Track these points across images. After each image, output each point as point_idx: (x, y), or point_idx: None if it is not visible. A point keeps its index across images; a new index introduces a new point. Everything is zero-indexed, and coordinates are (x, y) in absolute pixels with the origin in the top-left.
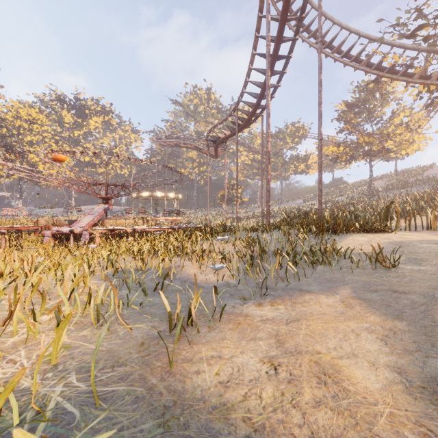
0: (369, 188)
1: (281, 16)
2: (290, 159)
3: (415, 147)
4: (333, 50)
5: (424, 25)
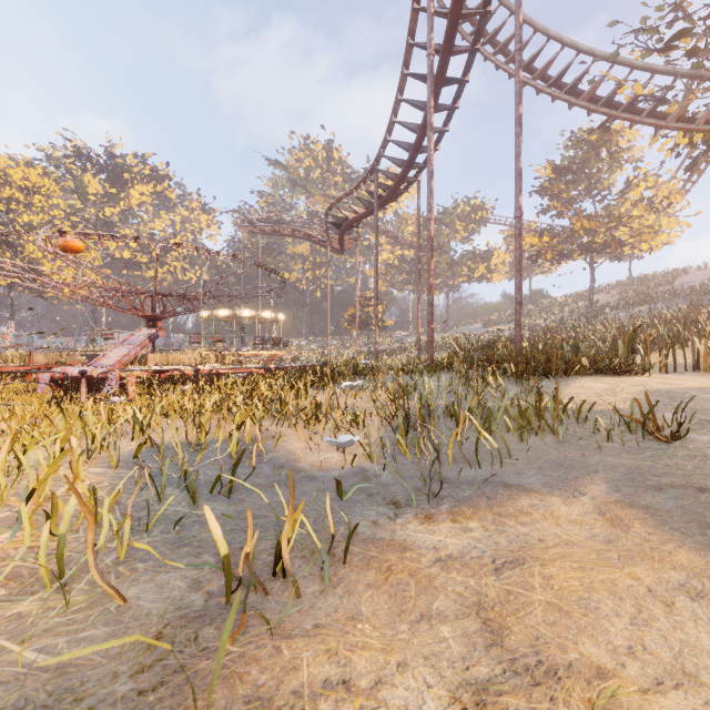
0: (589, 304)
1: (452, 9)
2: (462, 257)
3: (663, 238)
4: (535, 75)
5: (688, 30)
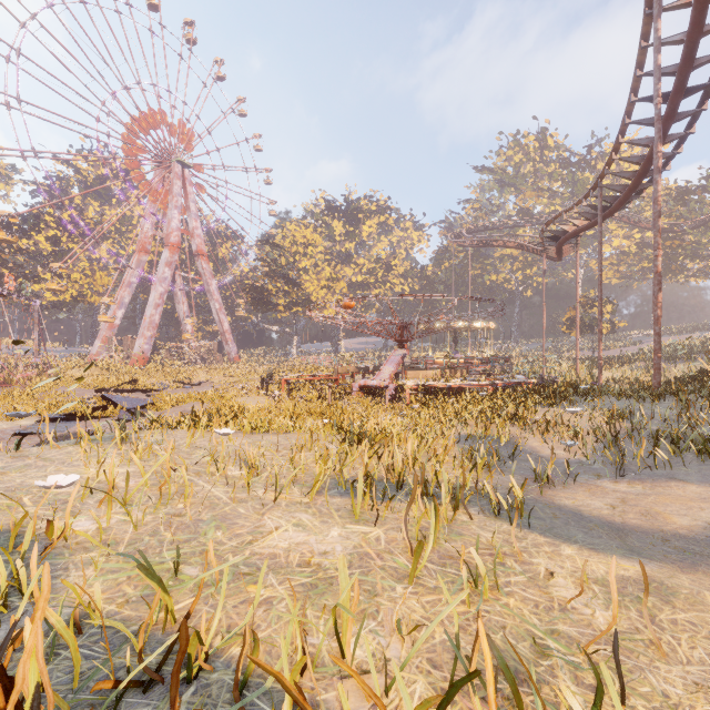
0: None
1: (688, 36)
2: None
3: None
4: None
5: None
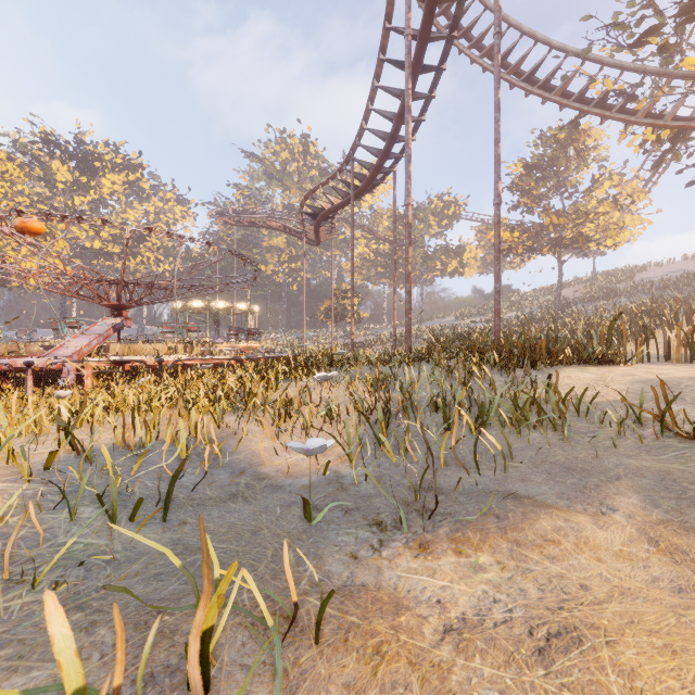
0: (557, 298)
1: None
2: (435, 251)
3: (626, 235)
4: (509, 70)
5: (659, 25)
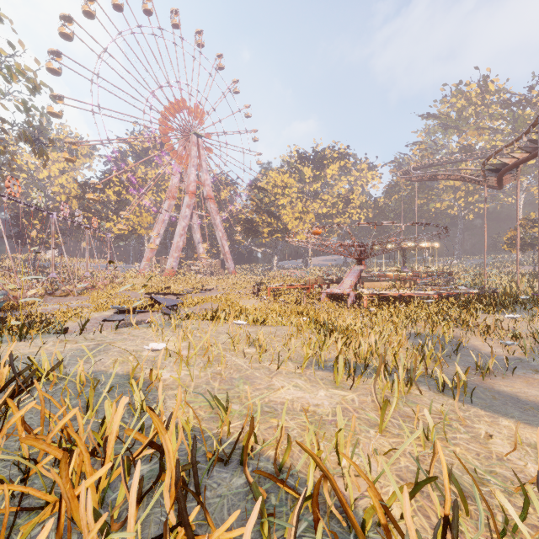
0: None
1: None
2: None
3: None
4: None
5: None
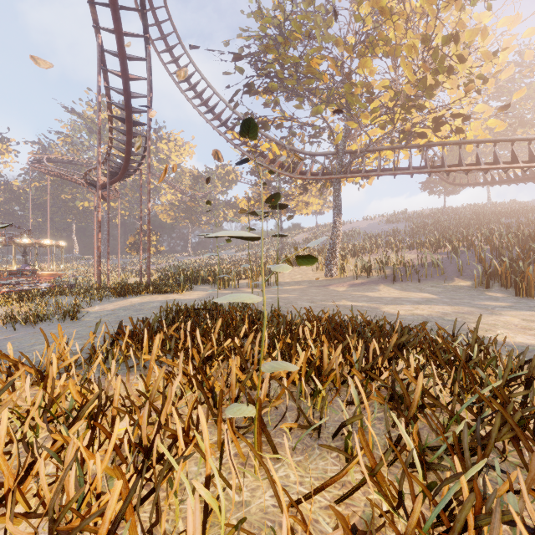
0: (280, 242)
1: (124, 93)
2: (219, 204)
3: (314, 208)
4: (213, 118)
5: None
